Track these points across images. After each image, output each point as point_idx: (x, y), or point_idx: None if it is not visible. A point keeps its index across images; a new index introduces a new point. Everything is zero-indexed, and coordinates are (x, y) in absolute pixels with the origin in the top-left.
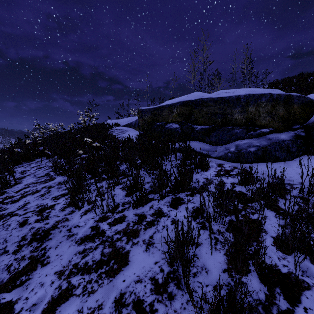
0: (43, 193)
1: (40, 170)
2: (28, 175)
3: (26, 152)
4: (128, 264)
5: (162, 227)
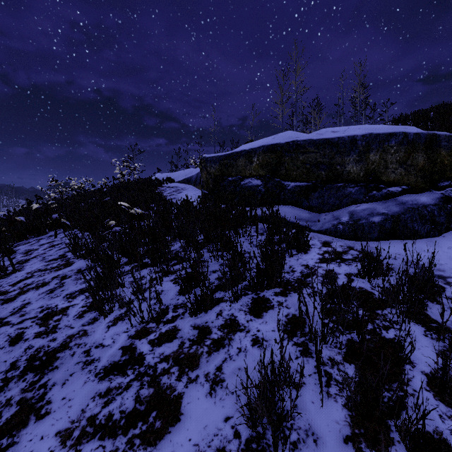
0: (53, 287)
1: (53, 249)
2: (34, 257)
3: (34, 221)
4: (179, 419)
5: (237, 351)
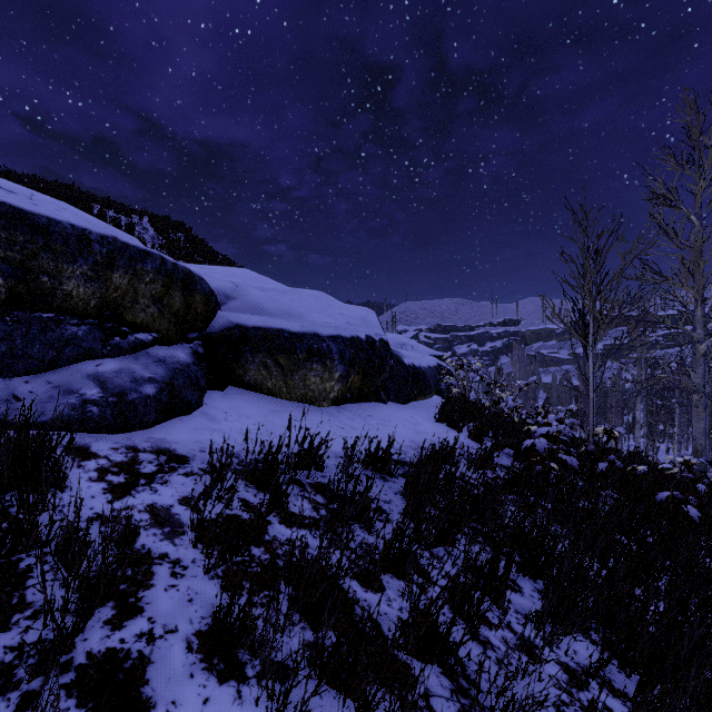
0: None
1: None
2: None
3: None
4: None
5: None
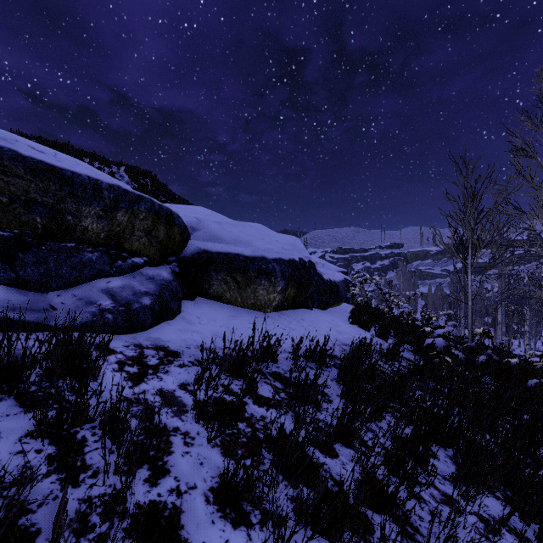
0: None
1: None
2: None
3: None
4: None
5: None
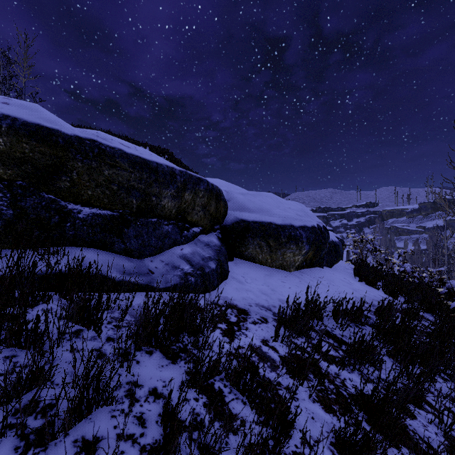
0: None
1: None
2: None
3: None
4: None
5: None
